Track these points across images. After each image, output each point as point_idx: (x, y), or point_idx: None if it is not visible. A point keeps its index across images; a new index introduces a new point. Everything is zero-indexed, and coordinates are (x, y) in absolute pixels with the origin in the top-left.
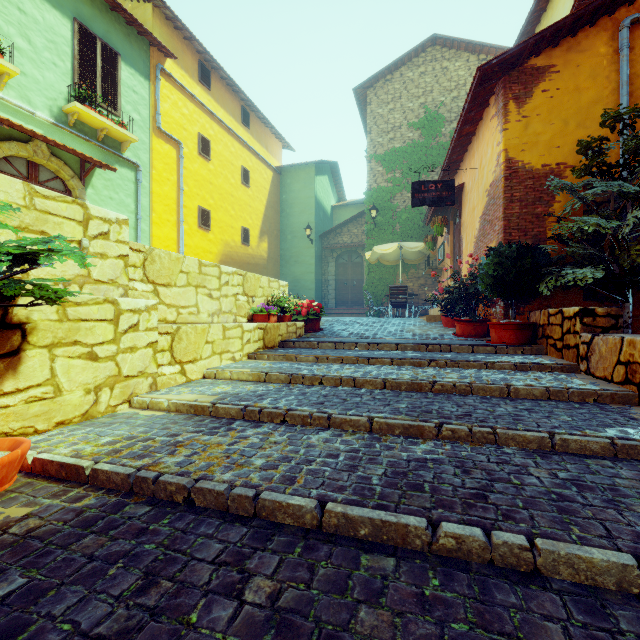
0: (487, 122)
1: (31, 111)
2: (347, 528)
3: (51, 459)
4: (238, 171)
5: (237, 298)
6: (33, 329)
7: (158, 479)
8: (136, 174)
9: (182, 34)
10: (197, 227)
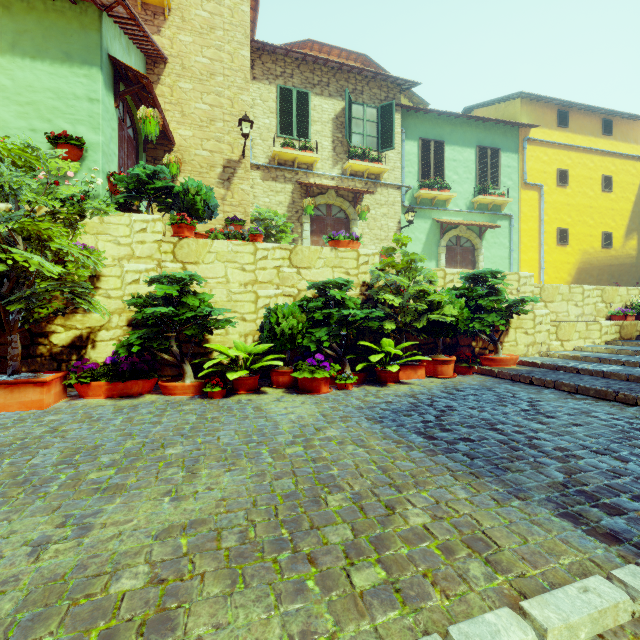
0: None
1: (458, 211)
2: (637, 380)
3: (525, 361)
4: (597, 182)
5: (596, 305)
6: (511, 322)
7: (566, 366)
8: (509, 222)
9: (542, 101)
10: (555, 245)
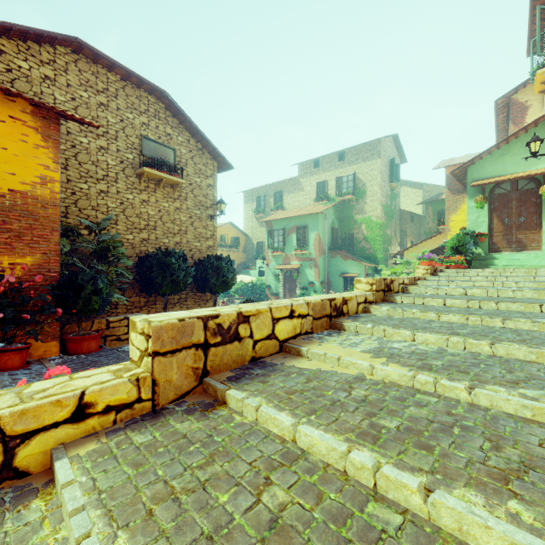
0: None
1: None
2: None
3: None
4: None
5: None
6: None
7: None
8: None
9: None
10: None
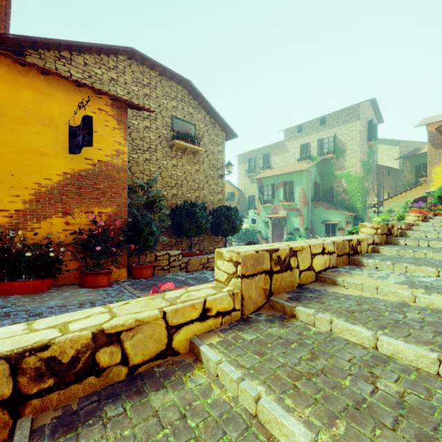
0: (92, 103)
1: None
2: None
3: None
4: None
5: None
6: None
7: None
8: None
9: None
10: None
